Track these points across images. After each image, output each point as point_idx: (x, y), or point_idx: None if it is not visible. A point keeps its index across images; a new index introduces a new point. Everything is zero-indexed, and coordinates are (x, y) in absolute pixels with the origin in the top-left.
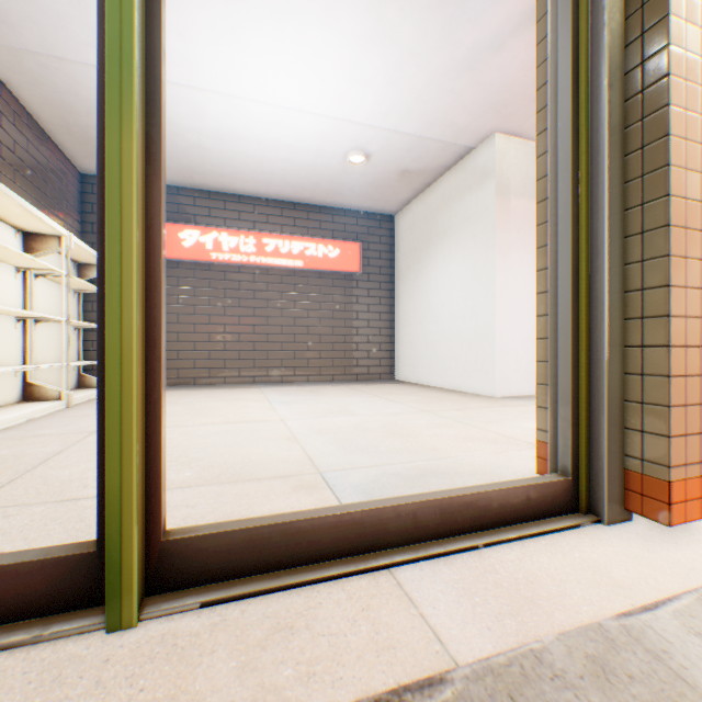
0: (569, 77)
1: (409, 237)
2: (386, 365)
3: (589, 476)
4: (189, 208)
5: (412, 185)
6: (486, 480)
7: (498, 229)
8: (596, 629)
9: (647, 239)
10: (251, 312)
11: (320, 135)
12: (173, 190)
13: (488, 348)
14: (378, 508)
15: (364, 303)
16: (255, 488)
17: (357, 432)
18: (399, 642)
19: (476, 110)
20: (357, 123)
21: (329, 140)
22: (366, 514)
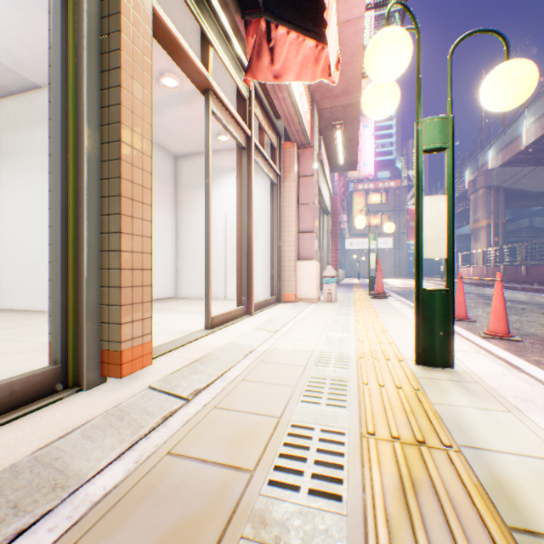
0: (61, 70)
1: None
2: None
3: (77, 360)
4: None
5: None
6: None
7: None
8: (9, 469)
9: (113, 202)
10: None
11: None
12: None
13: None
14: None
15: None
16: None
17: None
18: None
19: (39, 53)
20: None
21: None
22: None
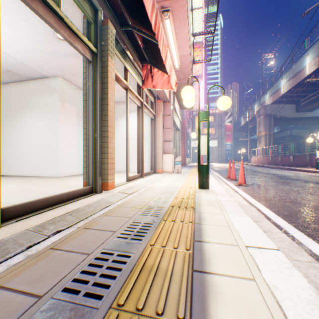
0: (92, 101)
1: (8, 101)
2: None
3: (96, 185)
4: None
5: (13, 78)
6: None
7: (61, 113)
8: (99, 200)
9: (105, 138)
10: None
11: None
12: None
13: (57, 158)
14: (54, 196)
15: None
16: None
17: (7, 193)
18: (69, 211)
19: (53, 67)
20: None
21: None
22: (52, 197)
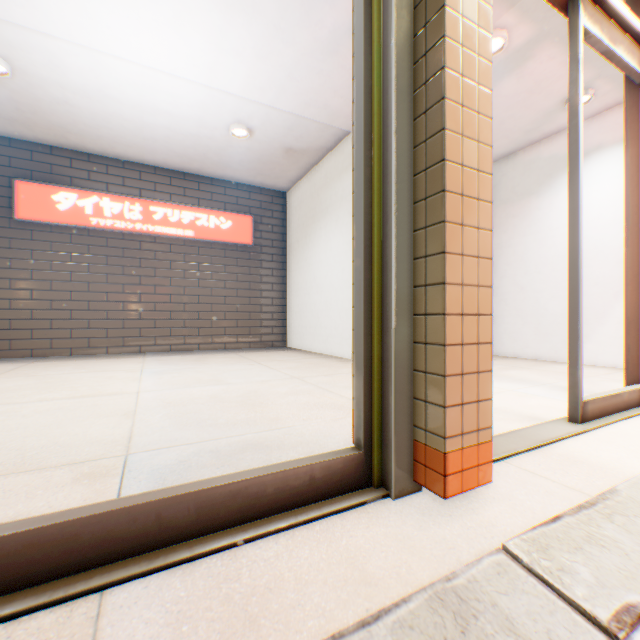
0: (362, 34)
1: (299, 213)
2: (279, 333)
3: (382, 448)
4: (65, 170)
5: (299, 164)
6: (304, 453)
7: None
8: None
9: (430, 205)
10: (137, 280)
11: (199, 104)
12: (46, 149)
13: None
14: (104, 513)
15: (257, 274)
16: (25, 482)
17: (208, 403)
18: None
19: (347, 94)
20: (234, 95)
21: (209, 110)
22: (84, 523)
